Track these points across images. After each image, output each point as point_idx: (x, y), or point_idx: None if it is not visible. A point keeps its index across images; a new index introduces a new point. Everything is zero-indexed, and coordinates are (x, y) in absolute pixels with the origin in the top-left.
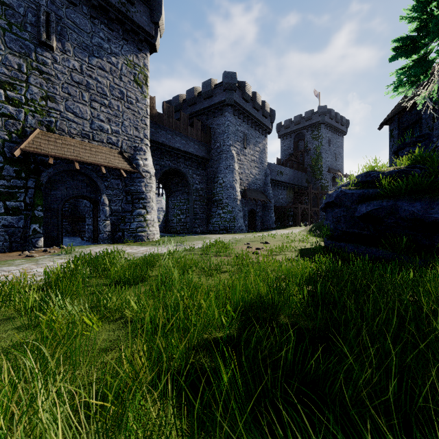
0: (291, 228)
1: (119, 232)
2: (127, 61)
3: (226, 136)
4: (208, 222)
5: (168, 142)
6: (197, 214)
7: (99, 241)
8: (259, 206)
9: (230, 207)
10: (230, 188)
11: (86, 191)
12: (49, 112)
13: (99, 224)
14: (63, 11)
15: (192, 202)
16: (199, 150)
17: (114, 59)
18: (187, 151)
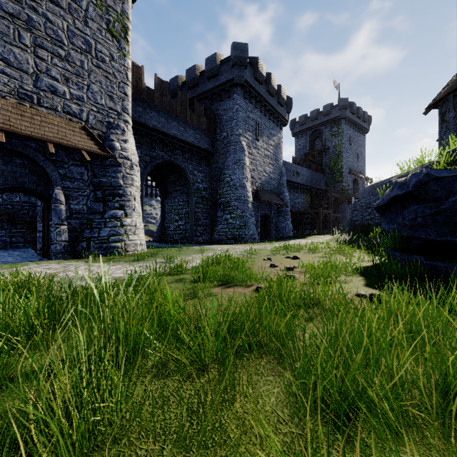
0: (312, 236)
1: (82, 242)
2: None
3: (235, 123)
4: (213, 230)
5: (161, 127)
6: (199, 219)
7: (51, 256)
8: (274, 211)
9: (239, 211)
10: (240, 187)
11: (28, 181)
12: None
13: (51, 230)
14: None
15: (192, 205)
16: (201, 141)
17: None
18: (186, 140)
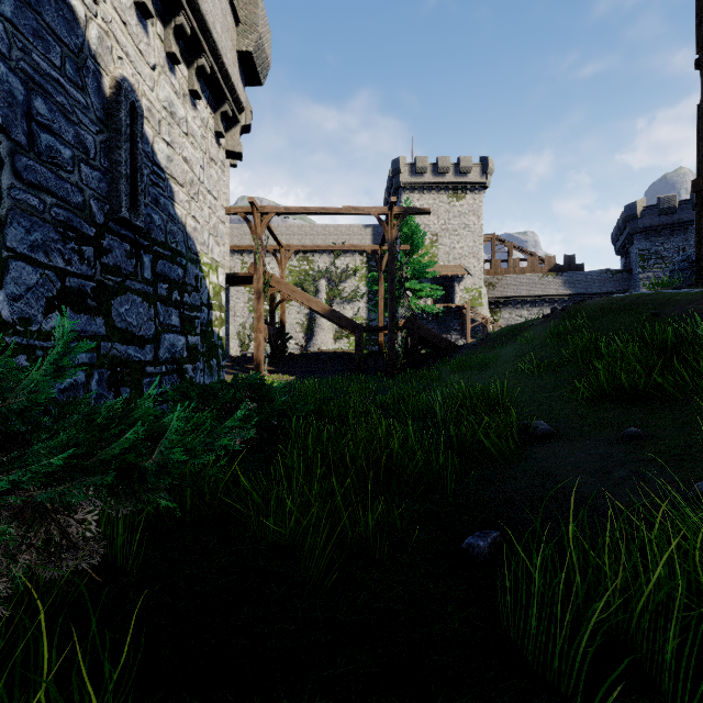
0: None
1: None
2: None
3: None
4: None
5: None
6: None
7: None
8: None
9: None
10: None
11: None
12: None
13: None
14: (692, 240)
15: None
16: None
17: None
18: None
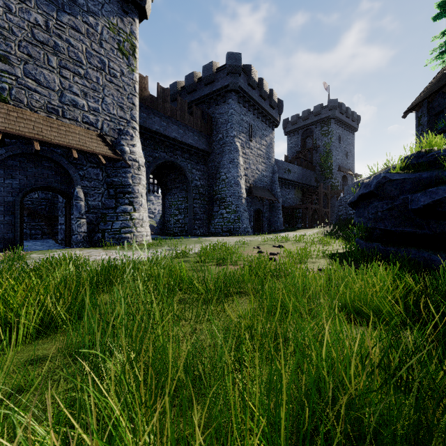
0: (302, 230)
1: (98, 234)
2: (109, 24)
3: (230, 126)
4: (210, 223)
5: (163, 130)
6: (196, 214)
7: (72, 245)
8: (266, 206)
9: (234, 206)
10: (234, 184)
11: (54, 182)
12: (0, 76)
13: (72, 223)
14: None
15: (191, 201)
16: (199, 142)
17: (92, 19)
18: (185, 142)
